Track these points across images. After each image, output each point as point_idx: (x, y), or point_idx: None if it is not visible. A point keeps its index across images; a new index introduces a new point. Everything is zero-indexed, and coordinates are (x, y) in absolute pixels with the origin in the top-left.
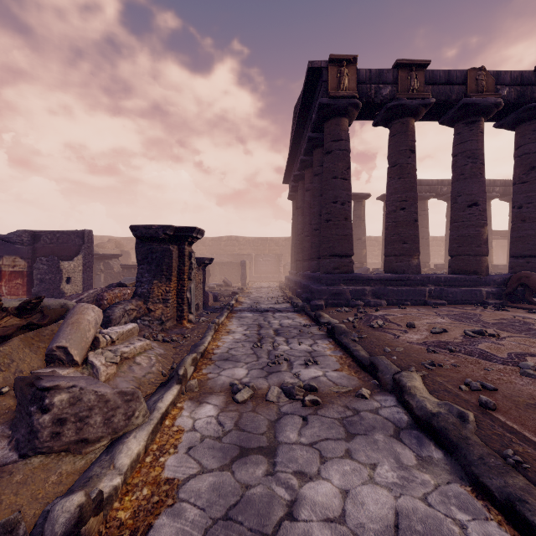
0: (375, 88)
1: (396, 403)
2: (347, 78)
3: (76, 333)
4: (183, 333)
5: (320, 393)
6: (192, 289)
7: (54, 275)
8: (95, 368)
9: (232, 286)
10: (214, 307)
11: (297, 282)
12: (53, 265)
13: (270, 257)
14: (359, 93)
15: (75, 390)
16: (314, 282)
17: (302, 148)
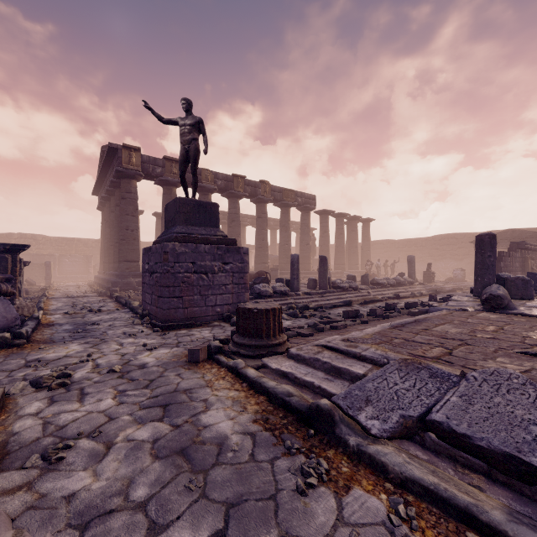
0: (152, 167)
1: (129, 309)
2: (135, 158)
3: None
4: None
5: (103, 311)
6: (22, 282)
7: None
8: None
9: (36, 285)
10: (31, 297)
11: (104, 279)
12: None
13: (78, 258)
14: (143, 168)
15: (20, 301)
16: (115, 278)
17: (108, 181)
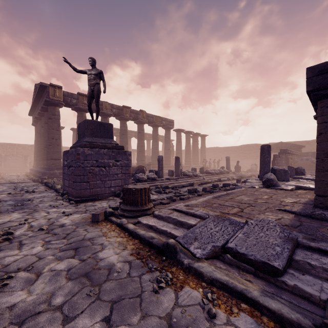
0: (70, 99)
1: (53, 190)
2: (58, 93)
3: None
4: None
5: (36, 191)
6: None
7: None
8: None
9: None
10: None
11: (36, 171)
12: None
13: (18, 157)
14: (63, 99)
15: None
16: (44, 170)
17: (40, 107)
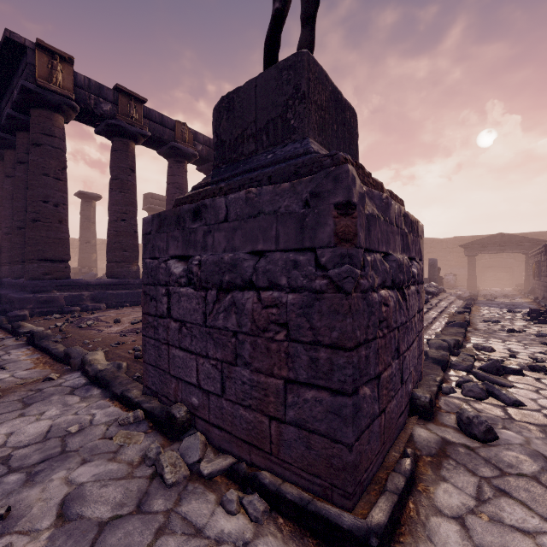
0: (95, 99)
1: (80, 375)
2: (62, 75)
3: None
4: None
5: (2, 389)
6: None
7: None
8: None
9: None
10: None
11: None
12: None
13: None
14: (77, 96)
15: None
16: (16, 290)
17: None
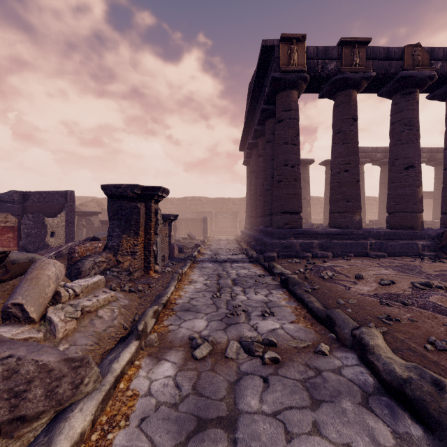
0: (322, 63)
1: (358, 361)
2: (297, 54)
3: (34, 289)
4: (149, 283)
5: (279, 348)
6: (158, 242)
7: (39, 229)
8: (53, 324)
9: (195, 239)
10: (179, 258)
11: (252, 236)
12: (38, 221)
13: (228, 214)
14: (307, 68)
15: (11, 361)
16: (267, 236)
17: (256, 119)
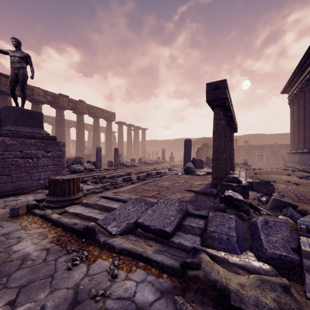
0: None
1: None
2: None
3: None
4: None
5: None
6: None
7: None
8: None
9: None
10: None
11: None
12: None
13: None
14: None
15: None
16: None
17: None
